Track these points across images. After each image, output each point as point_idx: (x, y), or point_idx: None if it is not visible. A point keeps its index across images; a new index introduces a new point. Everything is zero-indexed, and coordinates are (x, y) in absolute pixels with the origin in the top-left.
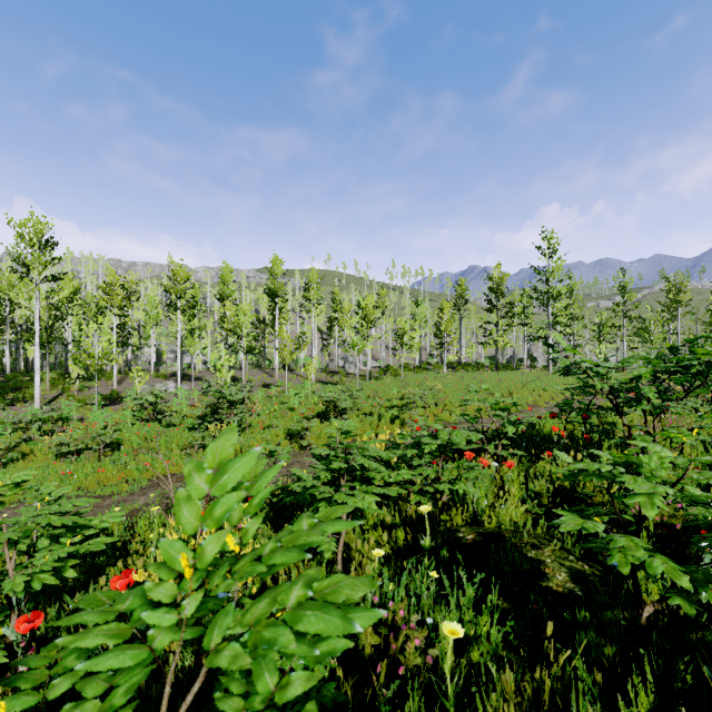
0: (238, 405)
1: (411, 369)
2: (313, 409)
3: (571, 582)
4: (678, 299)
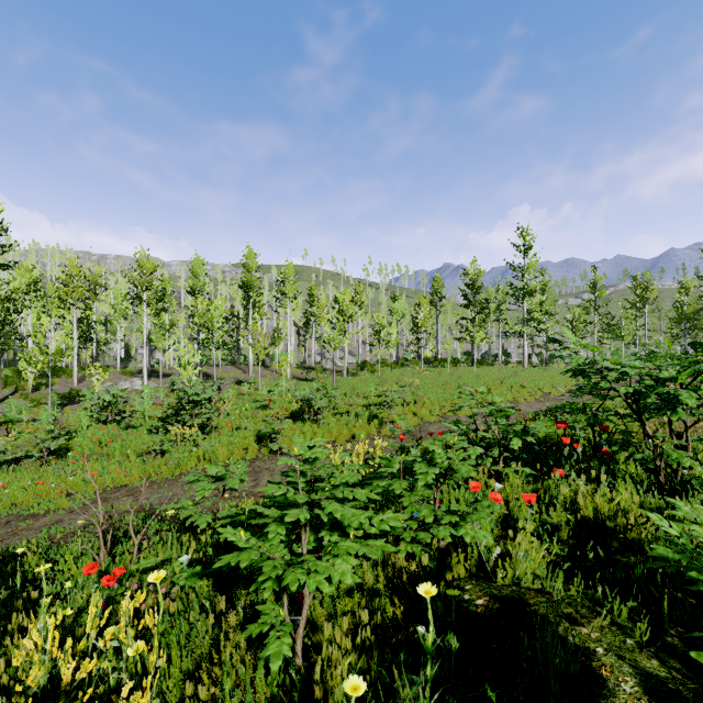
0: (206, 404)
1: (388, 365)
2: (286, 409)
3: (646, 697)
4: (645, 297)
